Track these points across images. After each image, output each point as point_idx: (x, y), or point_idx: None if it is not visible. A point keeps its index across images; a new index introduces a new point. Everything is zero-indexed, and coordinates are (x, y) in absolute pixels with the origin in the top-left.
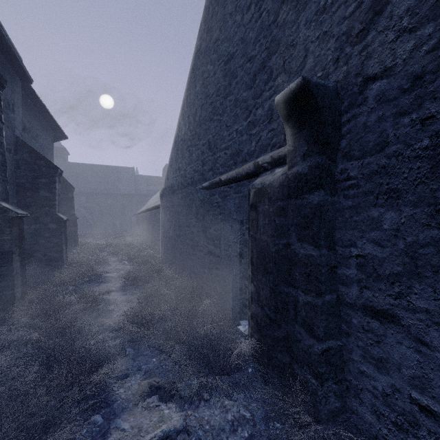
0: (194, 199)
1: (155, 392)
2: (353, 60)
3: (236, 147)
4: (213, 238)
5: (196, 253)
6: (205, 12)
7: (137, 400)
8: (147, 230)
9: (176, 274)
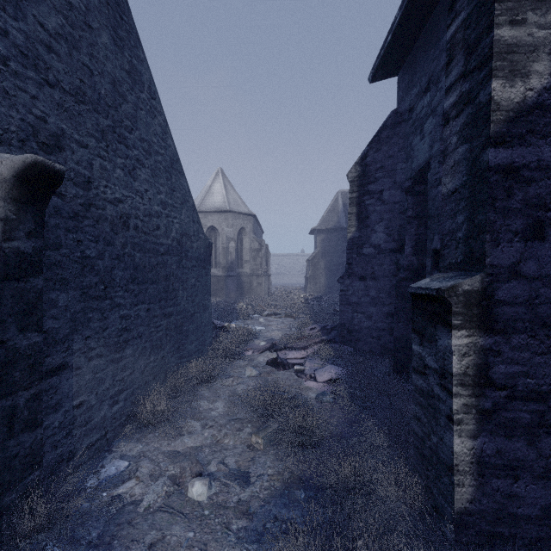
0: None
1: None
2: None
3: None
4: None
5: None
6: None
7: None
8: None
9: None
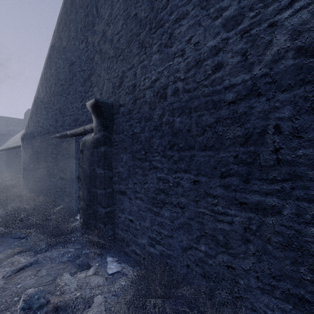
0: (50, 144)
1: (16, 255)
2: (117, 95)
3: (76, 116)
4: (63, 169)
5: (51, 179)
6: (57, 25)
7: (3, 261)
8: (7, 166)
9: (35, 196)
